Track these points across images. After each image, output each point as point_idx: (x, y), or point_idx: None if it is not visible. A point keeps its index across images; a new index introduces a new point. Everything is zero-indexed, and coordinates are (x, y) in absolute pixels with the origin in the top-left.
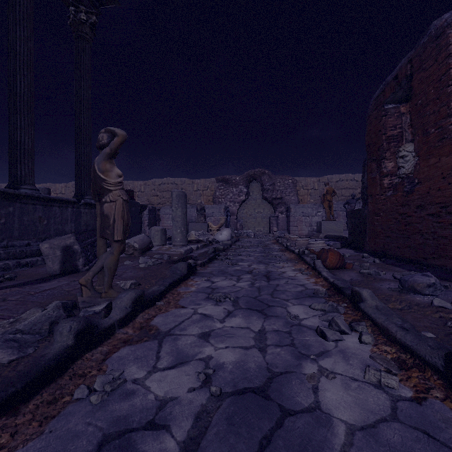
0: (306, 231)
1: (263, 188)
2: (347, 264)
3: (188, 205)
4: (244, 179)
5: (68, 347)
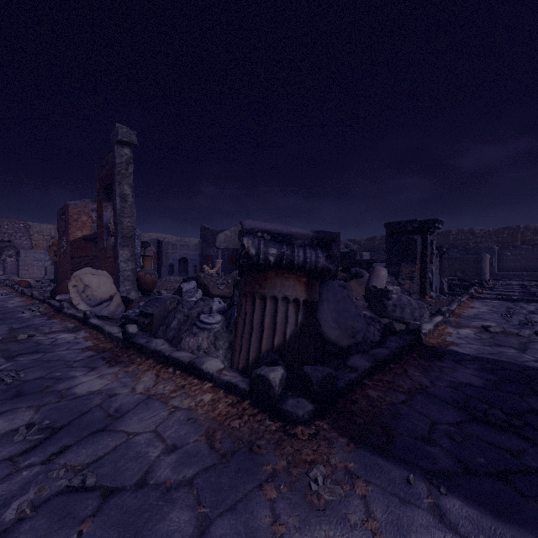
0: (38, 274)
1: None
2: (33, 286)
3: None
4: None
5: None
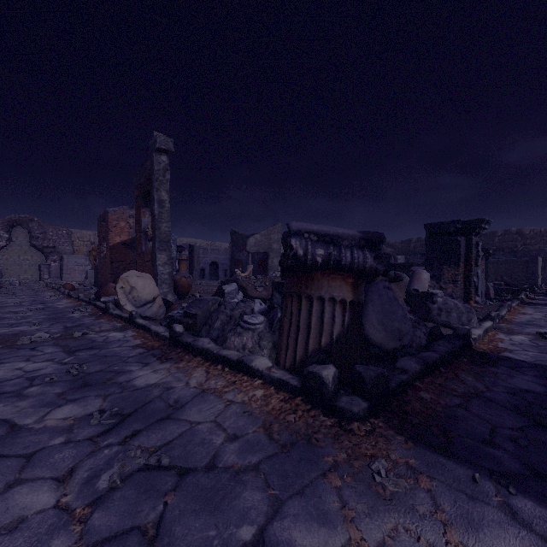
0: (79, 278)
1: (32, 235)
2: (77, 289)
3: None
4: (4, 224)
5: None
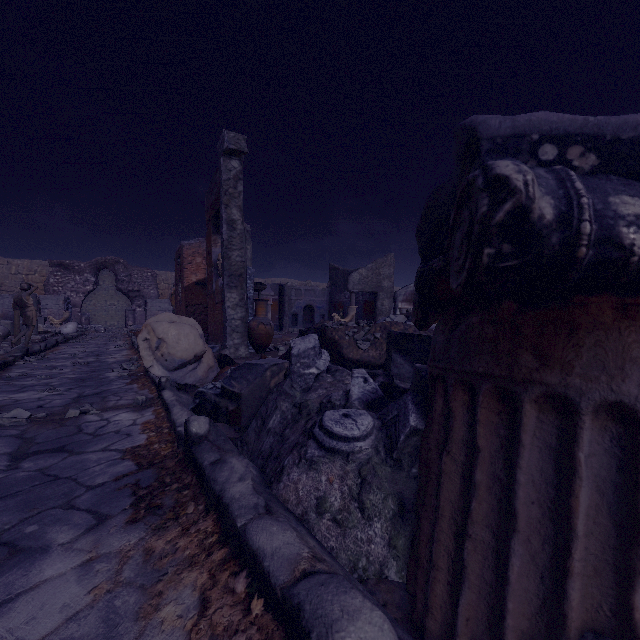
0: None
1: (118, 278)
2: None
3: (7, 294)
4: (91, 267)
5: (39, 349)
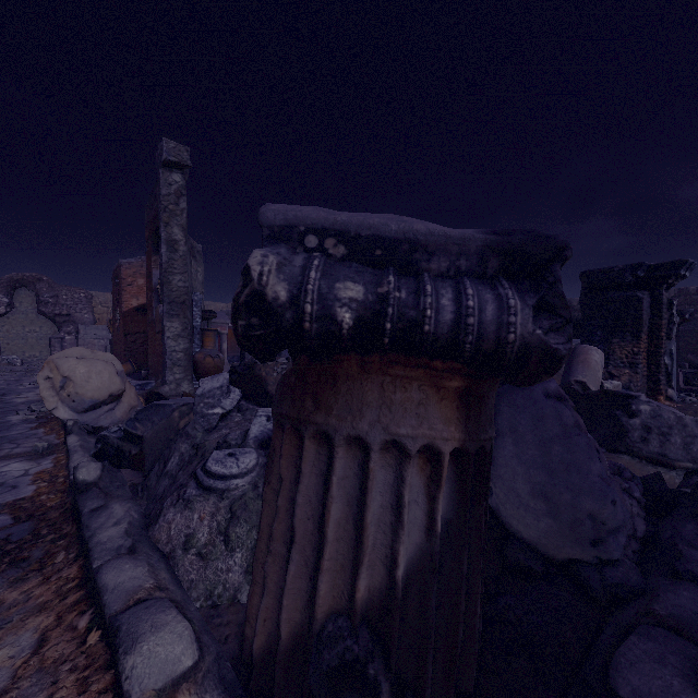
0: None
1: (40, 299)
2: None
3: None
4: (3, 285)
5: None
